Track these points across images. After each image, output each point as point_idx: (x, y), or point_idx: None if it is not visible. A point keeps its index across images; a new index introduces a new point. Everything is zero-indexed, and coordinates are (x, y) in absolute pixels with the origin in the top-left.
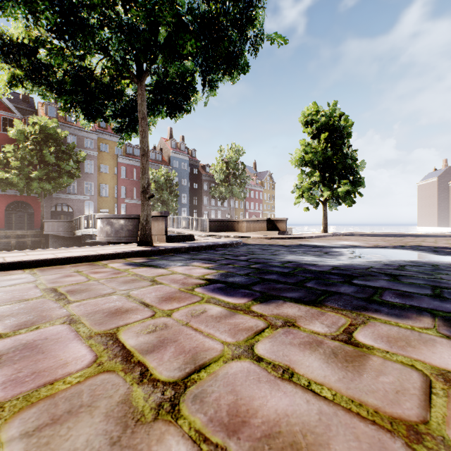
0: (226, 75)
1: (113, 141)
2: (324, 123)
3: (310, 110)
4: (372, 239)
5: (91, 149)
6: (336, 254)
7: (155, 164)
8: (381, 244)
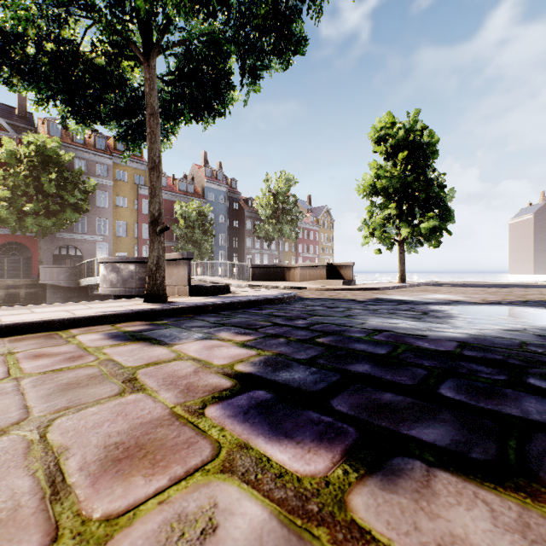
0: (274, 63)
1: (132, 168)
2: (402, 139)
3: (383, 122)
4: (469, 290)
5: (105, 178)
6: (441, 314)
7: (185, 197)
8: (490, 298)
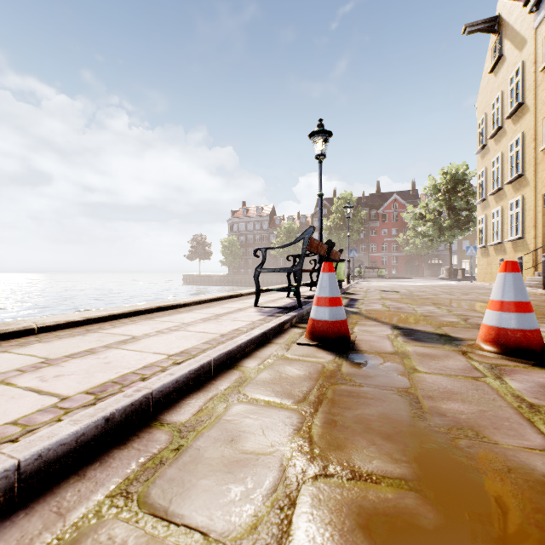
0: None
1: None
2: None
3: None
4: None
5: None
6: None
7: None
8: None
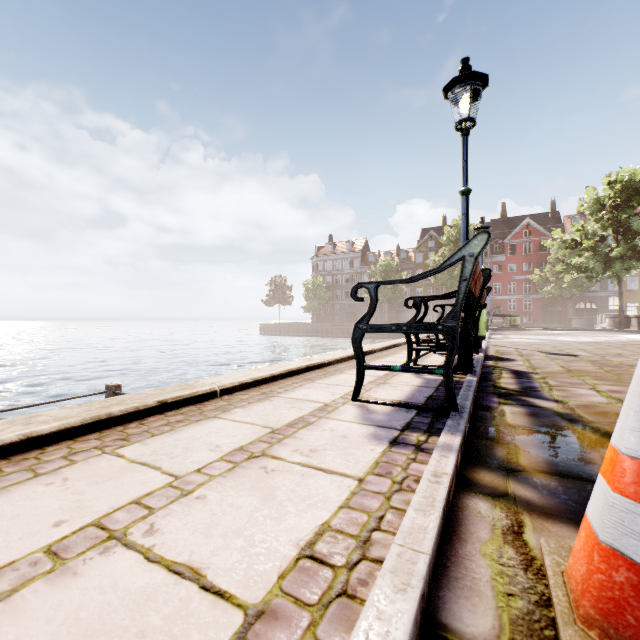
0: None
1: None
2: None
3: None
4: None
5: None
6: None
7: None
8: None
